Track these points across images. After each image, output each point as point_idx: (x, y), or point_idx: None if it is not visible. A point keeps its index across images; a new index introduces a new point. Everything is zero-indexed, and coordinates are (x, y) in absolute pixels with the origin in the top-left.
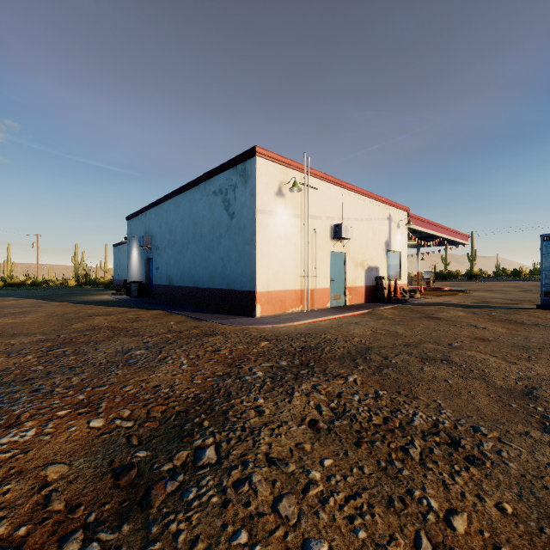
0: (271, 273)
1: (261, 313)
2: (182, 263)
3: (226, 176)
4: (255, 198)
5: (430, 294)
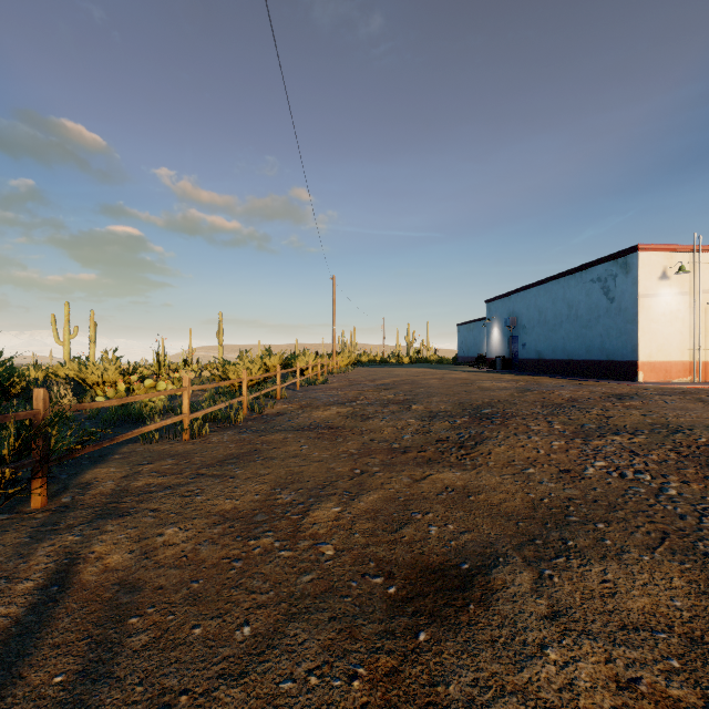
0: (654, 346)
1: (643, 379)
2: (554, 340)
3: (605, 267)
4: (637, 286)
5: None
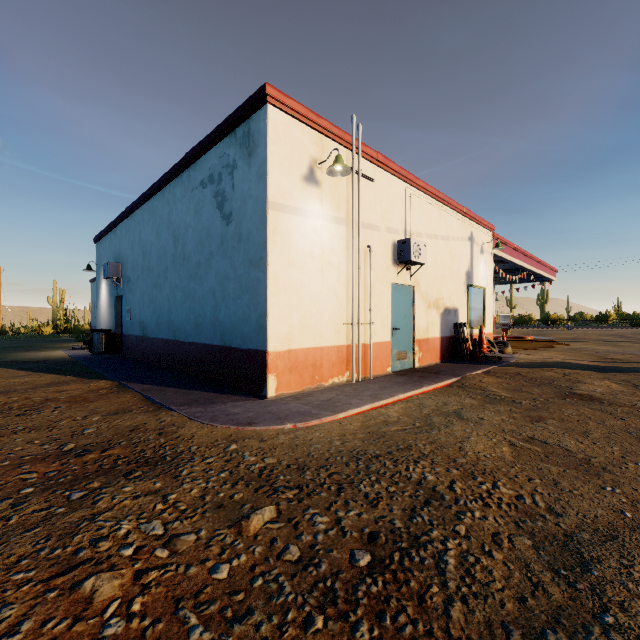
0: (296, 318)
1: (277, 390)
2: (158, 302)
3: (219, 151)
4: (266, 181)
5: (517, 346)
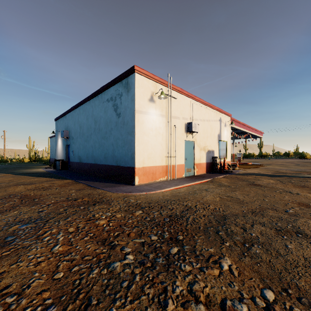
0: (146, 154)
1: (139, 182)
2: (87, 148)
3: (115, 88)
4: (134, 102)
5: (242, 167)
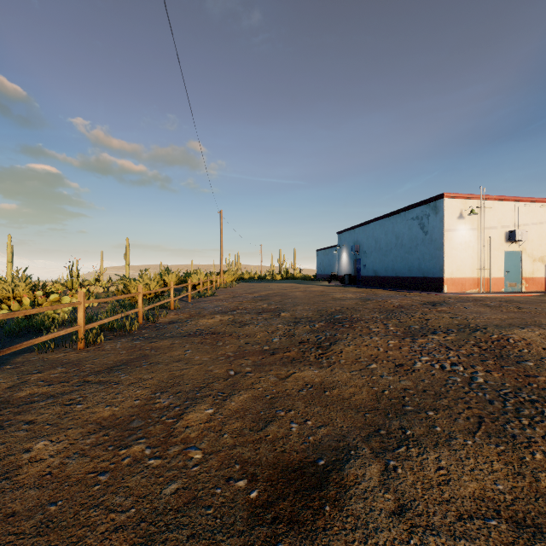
0: (454, 267)
1: (447, 290)
2: (386, 262)
3: (421, 209)
4: (443, 223)
5: None
